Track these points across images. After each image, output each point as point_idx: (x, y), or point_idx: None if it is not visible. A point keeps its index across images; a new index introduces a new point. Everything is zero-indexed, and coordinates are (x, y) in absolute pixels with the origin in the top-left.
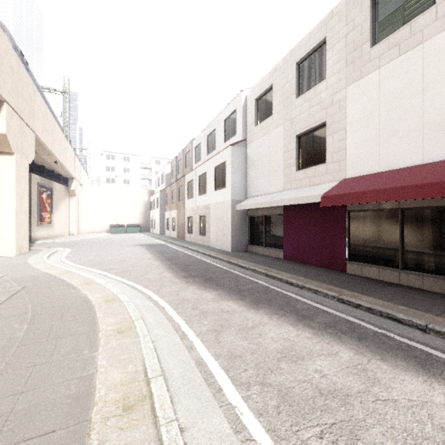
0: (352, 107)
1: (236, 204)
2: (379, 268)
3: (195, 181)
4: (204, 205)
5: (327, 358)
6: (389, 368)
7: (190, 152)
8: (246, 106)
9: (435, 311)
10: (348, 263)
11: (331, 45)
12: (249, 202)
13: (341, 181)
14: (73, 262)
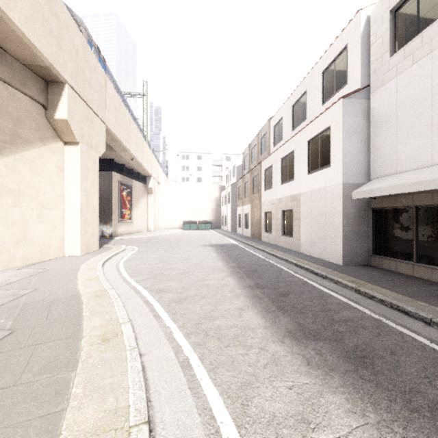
0: None
1: (351, 189)
2: None
3: (276, 166)
4: (290, 196)
5: None
6: None
7: (267, 134)
8: (367, 32)
9: None
10: None
11: None
12: (386, 184)
13: None
14: (127, 270)
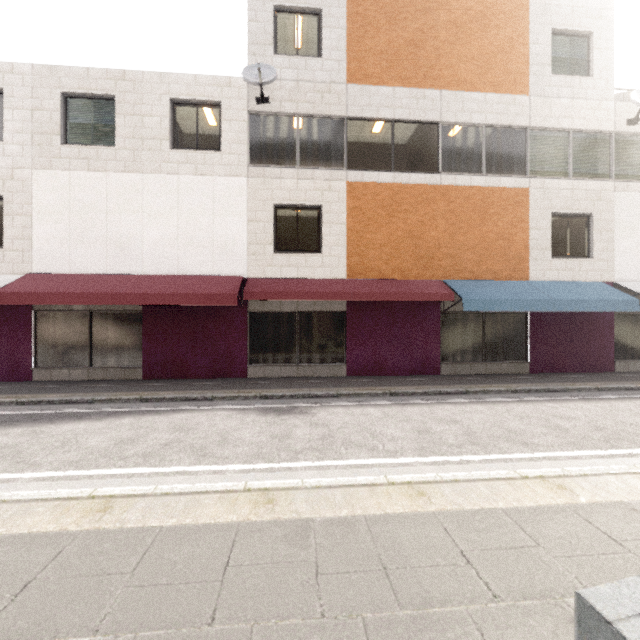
0: (40, 195)
1: None
2: (70, 369)
3: None
4: None
5: (1, 437)
6: (55, 426)
7: None
8: None
9: (106, 391)
10: (35, 369)
11: (11, 105)
12: None
13: (25, 276)
14: None
